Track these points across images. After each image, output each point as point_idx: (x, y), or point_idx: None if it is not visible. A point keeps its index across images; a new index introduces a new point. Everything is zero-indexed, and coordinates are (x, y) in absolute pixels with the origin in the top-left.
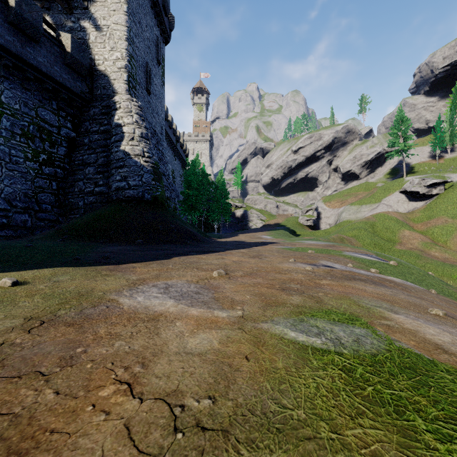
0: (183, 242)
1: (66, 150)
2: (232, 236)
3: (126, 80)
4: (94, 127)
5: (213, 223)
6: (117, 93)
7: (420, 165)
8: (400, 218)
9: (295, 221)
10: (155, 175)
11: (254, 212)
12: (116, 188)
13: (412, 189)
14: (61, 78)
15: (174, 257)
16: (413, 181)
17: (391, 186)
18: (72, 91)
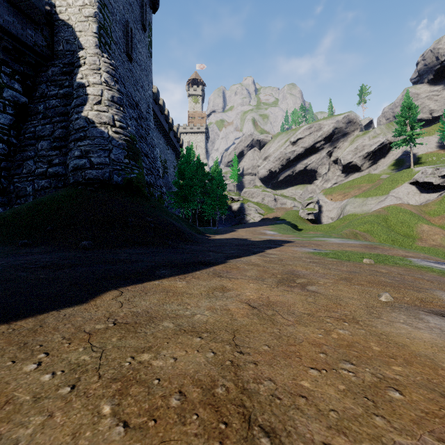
0: (162, 242)
1: (12, 118)
2: (230, 232)
3: (96, 32)
4: (52, 90)
5: (209, 217)
6: (84, 49)
7: (427, 155)
8: (415, 211)
9: (296, 215)
10: (129, 151)
11: (252, 205)
12: (73, 167)
13: (425, 180)
14: (0, 18)
15: (108, 290)
16: (425, 170)
17: (399, 177)
18: (19, 39)
